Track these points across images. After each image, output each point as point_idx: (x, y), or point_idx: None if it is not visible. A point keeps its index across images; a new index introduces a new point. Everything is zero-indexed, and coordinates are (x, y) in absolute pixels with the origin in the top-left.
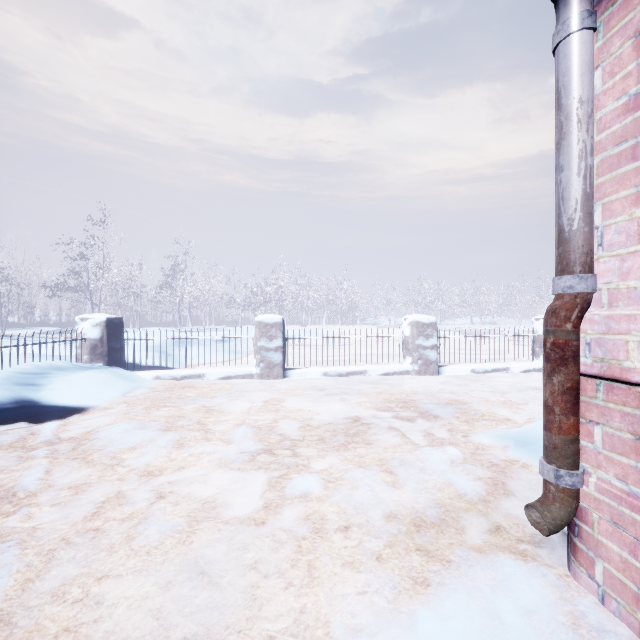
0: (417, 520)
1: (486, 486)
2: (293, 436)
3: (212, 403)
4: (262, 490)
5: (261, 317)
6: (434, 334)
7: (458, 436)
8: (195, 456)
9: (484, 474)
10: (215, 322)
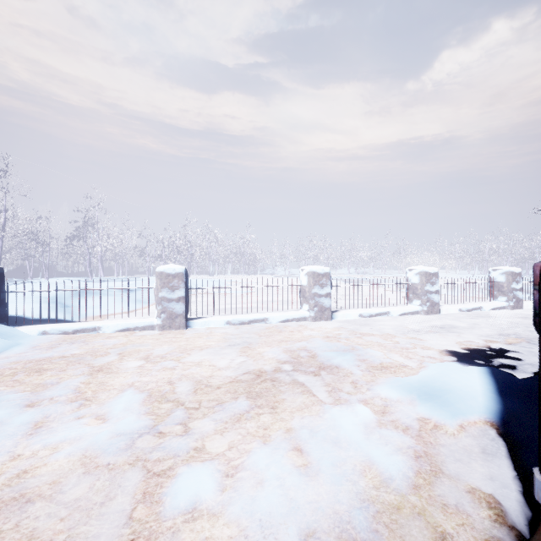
0: (344, 539)
1: (410, 462)
2: (188, 403)
3: (100, 362)
4: (133, 504)
5: (162, 267)
6: (328, 283)
7: (364, 390)
8: (51, 448)
9: (403, 443)
10: (128, 272)
